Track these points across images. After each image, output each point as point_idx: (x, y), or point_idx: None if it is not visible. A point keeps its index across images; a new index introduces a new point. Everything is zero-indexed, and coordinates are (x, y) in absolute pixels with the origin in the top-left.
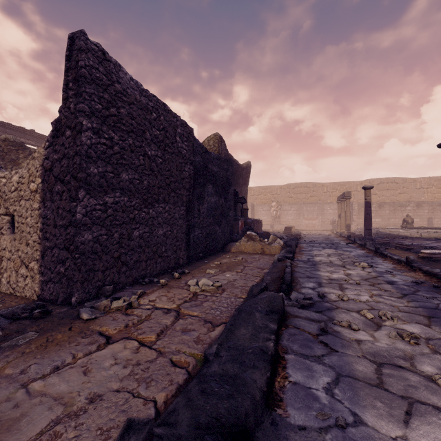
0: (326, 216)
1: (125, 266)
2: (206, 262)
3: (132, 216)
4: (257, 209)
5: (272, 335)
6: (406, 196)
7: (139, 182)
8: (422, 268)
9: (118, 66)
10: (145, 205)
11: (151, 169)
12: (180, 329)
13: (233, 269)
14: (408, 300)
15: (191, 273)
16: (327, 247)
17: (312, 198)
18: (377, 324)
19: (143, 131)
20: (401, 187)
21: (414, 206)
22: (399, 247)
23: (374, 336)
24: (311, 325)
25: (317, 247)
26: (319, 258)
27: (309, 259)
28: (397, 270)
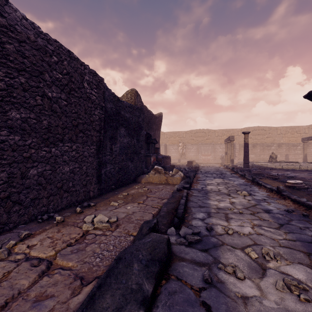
0: (217, 153)
1: (17, 205)
2: (116, 193)
3: (27, 155)
4: (169, 148)
5: (141, 309)
6: (271, 139)
7: (36, 121)
8: (291, 197)
9: (3, 0)
10: (45, 144)
11: (52, 110)
12: (35, 295)
13: (136, 200)
14: (285, 231)
15: (95, 206)
16: (217, 176)
17: (207, 140)
18: (261, 266)
19: (40, 72)
20: (267, 133)
21: (276, 146)
22: (269, 177)
23: (260, 287)
24: (195, 272)
25: (209, 177)
26: (210, 187)
27: (203, 188)
28: (270, 198)
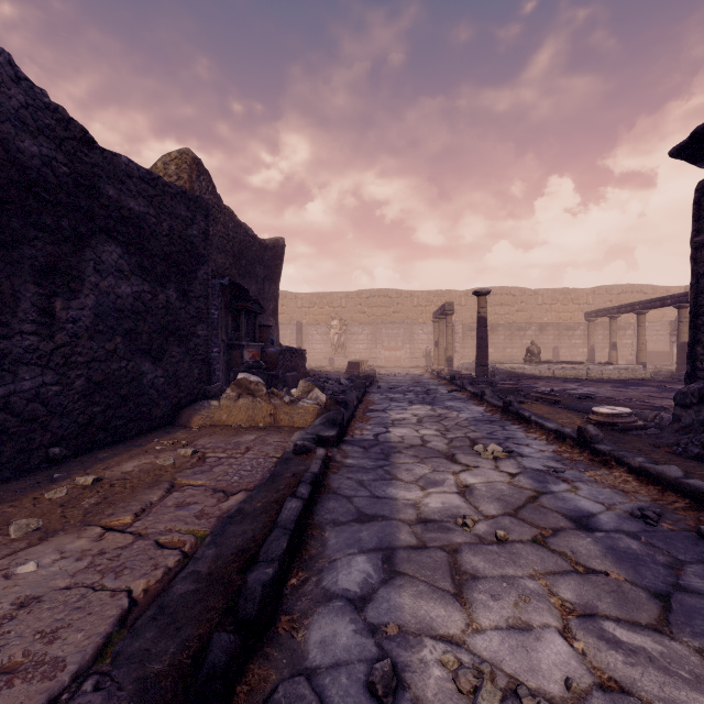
0: (417, 344)
1: None
2: (54, 477)
3: None
4: (307, 331)
5: None
6: (525, 314)
7: None
8: (627, 459)
9: None
10: None
11: None
12: None
13: (105, 515)
14: (703, 647)
15: None
16: (417, 399)
17: (396, 314)
18: None
19: None
20: (519, 302)
21: (536, 330)
22: (542, 398)
23: None
24: None
25: (399, 401)
26: (399, 433)
27: (378, 436)
28: (568, 463)
